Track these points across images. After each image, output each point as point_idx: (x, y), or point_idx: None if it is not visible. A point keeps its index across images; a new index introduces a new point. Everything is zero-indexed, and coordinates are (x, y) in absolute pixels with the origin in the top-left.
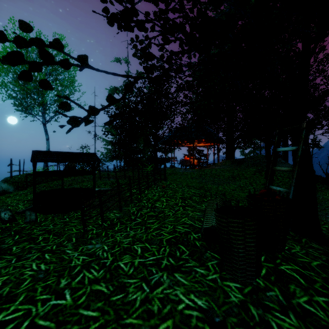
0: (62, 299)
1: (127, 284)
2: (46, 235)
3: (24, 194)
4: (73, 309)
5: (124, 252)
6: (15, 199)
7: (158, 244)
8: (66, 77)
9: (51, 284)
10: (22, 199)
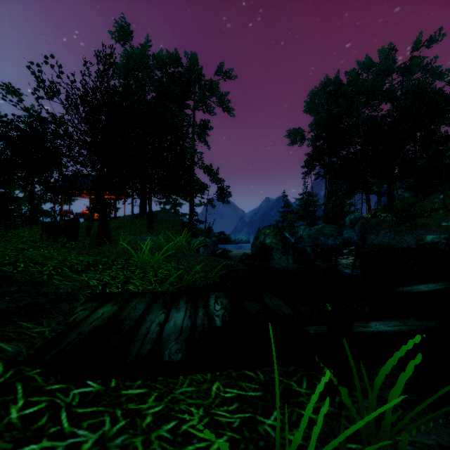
0: None
1: None
2: None
3: None
4: None
5: None
6: None
7: (14, 243)
8: None
9: None
10: None
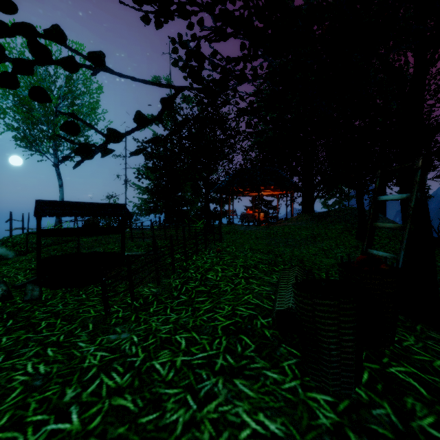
0: (66, 422)
1: (164, 396)
2: (51, 320)
3: (27, 260)
4: (80, 439)
5: (162, 346)
6: (13, 267)
7: (210, 334)
8: (85, 101)
9: (51, 396)
10: (23, 267)
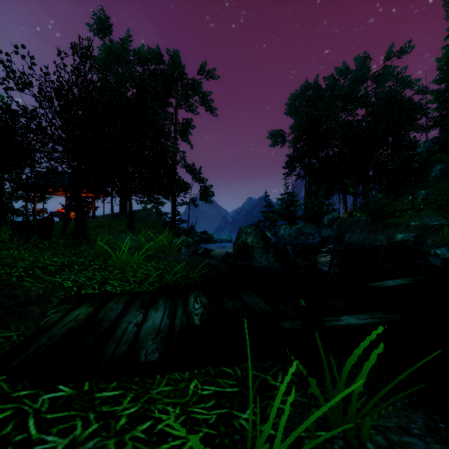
0: None
1: None
2: None
3: None
4: None
5: None
6: None
7: None
8: None
9: None
10: None
